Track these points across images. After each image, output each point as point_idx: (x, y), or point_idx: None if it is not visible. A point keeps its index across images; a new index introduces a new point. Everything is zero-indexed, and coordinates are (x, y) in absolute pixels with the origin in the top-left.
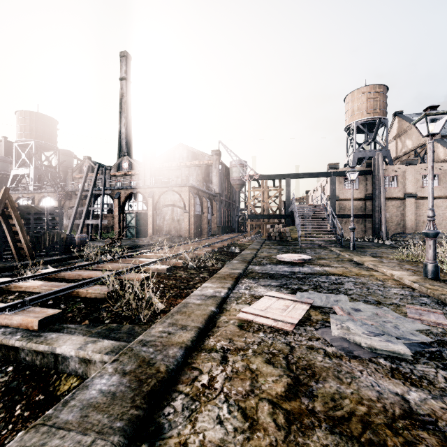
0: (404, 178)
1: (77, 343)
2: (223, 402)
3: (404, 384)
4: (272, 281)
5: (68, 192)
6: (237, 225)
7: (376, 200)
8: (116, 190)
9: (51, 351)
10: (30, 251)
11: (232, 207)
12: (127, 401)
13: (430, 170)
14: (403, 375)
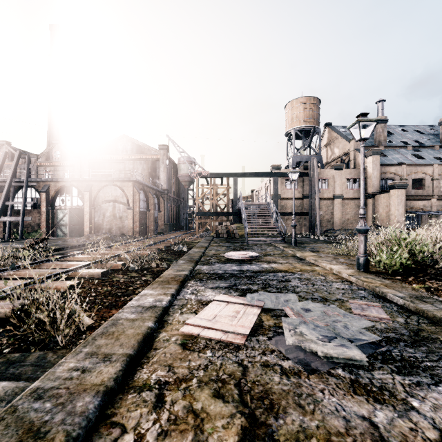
0: (333, 181)
1: None
2: None
3: (368, 401)
4: (220, 282)
5: None
6: (186, 223)
7: (312, 199)
8: (43, 182)
9: None
10: None
11: (181, 204)
12: None
13: (362, 171)
14: (364, 388)
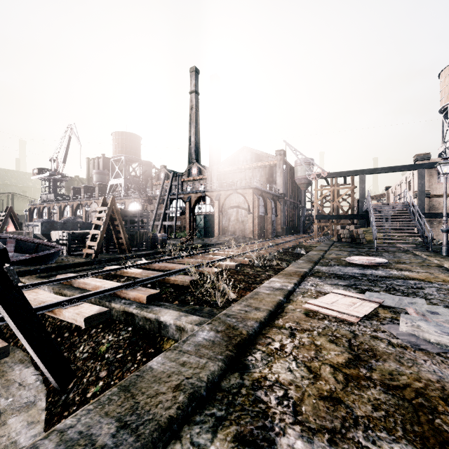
0: None
1: (174, 315)
2: (292, 360)
3: None
4: (339, 280)
5: (149, 197)
6: (303, 226)
7: None
8: (187, 194)
9: (157, 319)
10: (128, 246)
11: (297, 208)
12: (223, 346)
13: None
14: None
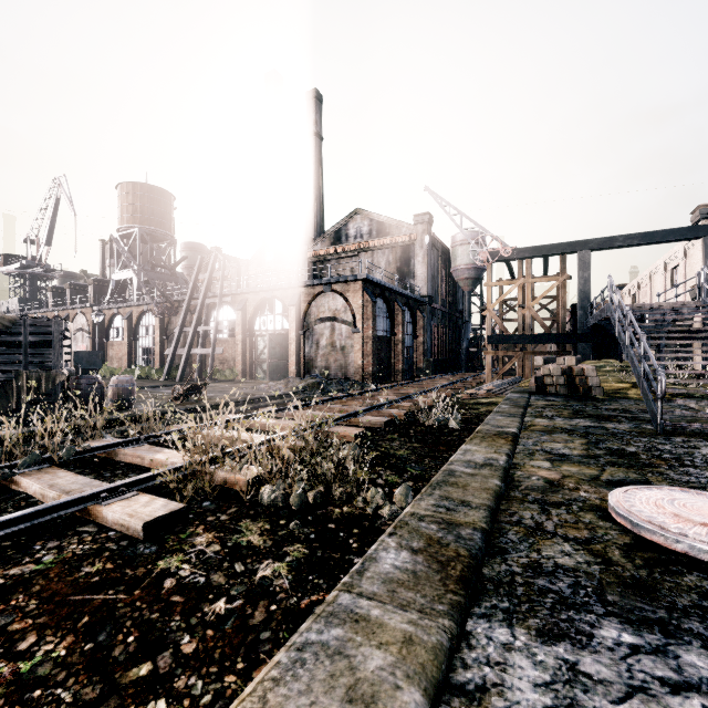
0: None
1: None
2: None
3: None
4: None
5: (173, 302)
6: (466, 358)
7: None
8: (240, 295)
9: None
10: None
11: (457, 324)
12: None
13: None
14: None
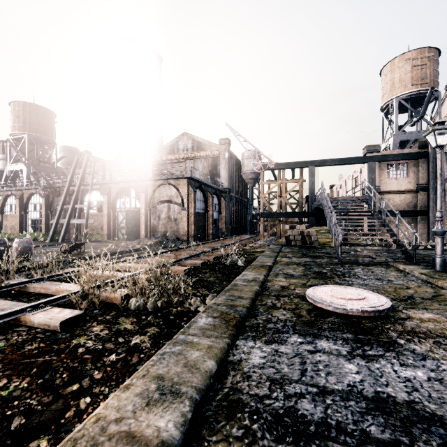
0: None
1: None
2: None
3: None
4: None
5: (56, 188)
6: (250, 226)
7: None
8: (106, 184)
9: None
10: None
11: (245, 205)
12: None
13: None
14: None
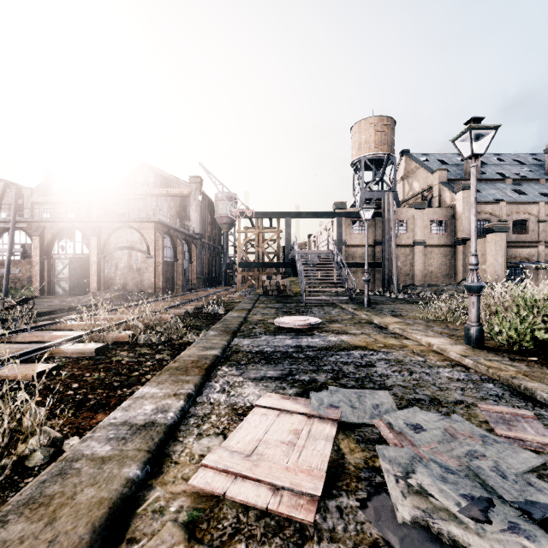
0: (413, 223)
1: None
2: None
3: None
4: (268, 367)
5: None
6: (225, 277)
7: (387, 246)
8: (36, 223)
9: None
10: None
11: (219, 253)
12: None
13: (473, 202)
14: None
